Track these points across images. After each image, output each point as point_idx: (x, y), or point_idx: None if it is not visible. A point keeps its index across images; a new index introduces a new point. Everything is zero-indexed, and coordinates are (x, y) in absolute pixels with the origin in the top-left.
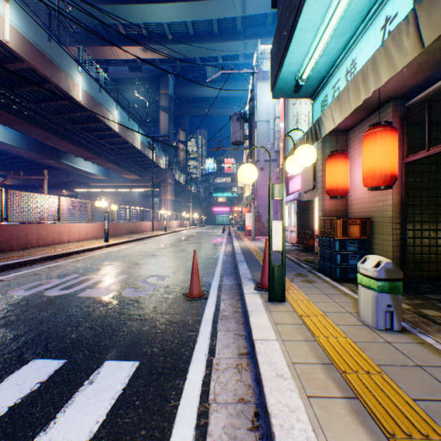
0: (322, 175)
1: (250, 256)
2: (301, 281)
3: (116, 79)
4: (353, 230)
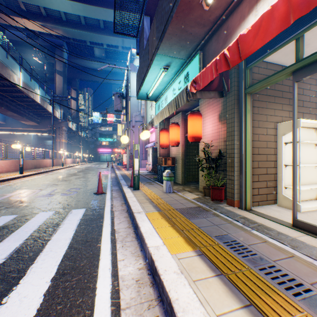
0: (159, 137)
1: (126, 177)
2: (148, 184)
3: (14, 41)
4: (169, 162)
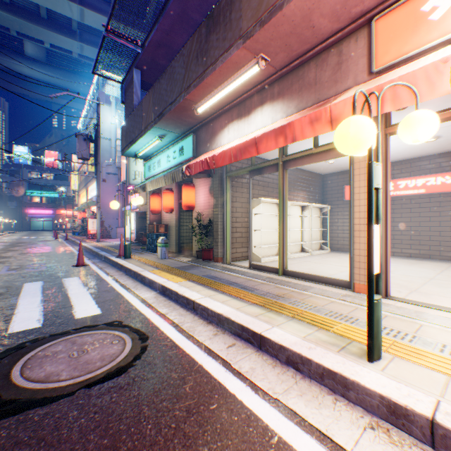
0: (150, 202)
1: (105, 249)
2: (139, 254)
3: None
4: (162, 229)
